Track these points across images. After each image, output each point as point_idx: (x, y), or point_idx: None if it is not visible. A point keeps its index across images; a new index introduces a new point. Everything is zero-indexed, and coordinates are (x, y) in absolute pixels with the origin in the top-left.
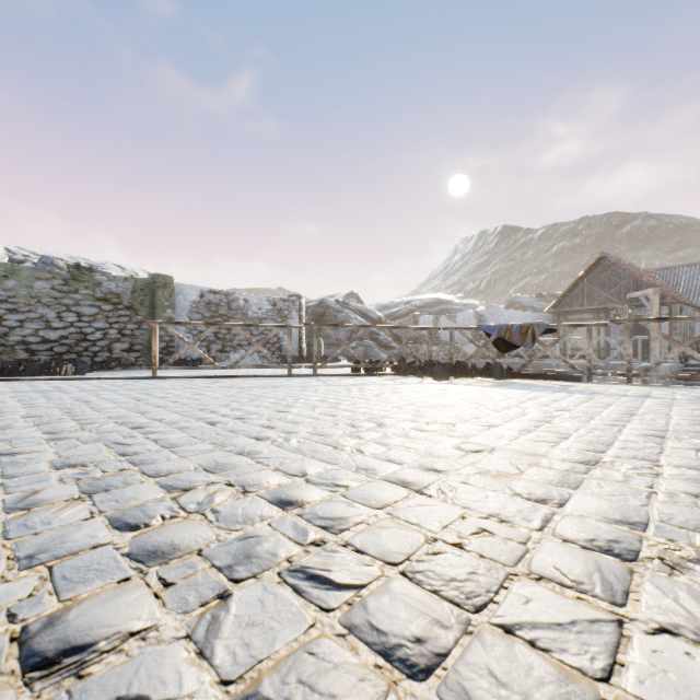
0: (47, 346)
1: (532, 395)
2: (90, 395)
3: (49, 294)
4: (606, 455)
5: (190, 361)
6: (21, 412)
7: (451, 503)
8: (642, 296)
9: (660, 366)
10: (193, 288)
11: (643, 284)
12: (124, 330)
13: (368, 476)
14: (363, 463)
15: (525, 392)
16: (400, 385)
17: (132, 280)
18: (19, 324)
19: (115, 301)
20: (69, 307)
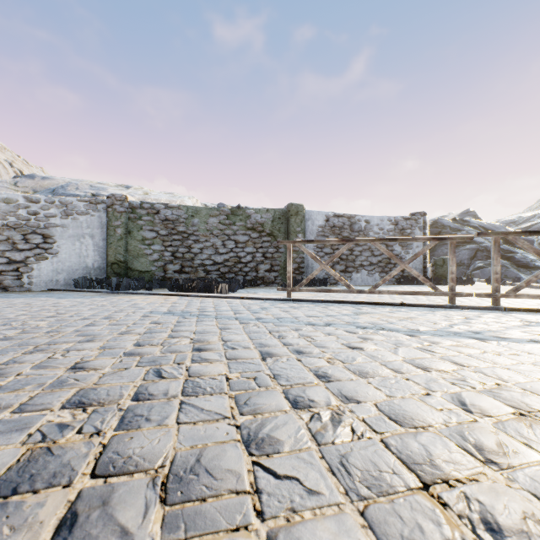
0: (216, 267)
1: None
2: (215, 328)
3: (217, 227)
4: None
5: (317, 280)
6: (93, 375)
7: None
8: None
9: None
10: (319, 213)
11: None
12: (266, 254)
13: None
14: None
15: None
16: None
17: (272, 211)
18: (199, 251)
19: (259, 229)
20: (229, 237)
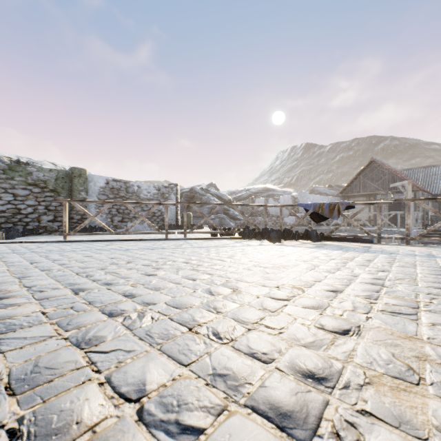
0: None
1: (347, 255)
2: None
3: None
4: None
5: (98, 228)
6: None
7: None
8: (400, 186)
9: (412, 231)
10: (100, 177)
11: (398, 179)
12: (49, 207)
13: (227, 396)
14: (221, 361)
15: (340, 252)
16: (247, 247)
17: (56, 171)
18: None
19: (42, 186)
20: (7, 190)
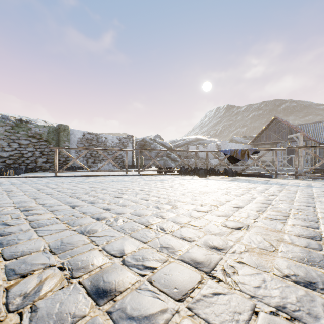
0: (2, 160)
1: (252, 186)
2: (14, 187)
3: (3, 134)
4: (322, 231)
5: (77, 167)
6: None
7: (238, 290)
8: (295, 137)
9: (303, 170)
10: (79, 131)
11: (294, 131)
12: (43, 152)
13: (168, 255)
14: (165, 241)
15: (247, 184)
16: (182, 180)
17: (48, 127)
18: None
19: (38, 137)
20: (14, 140)
